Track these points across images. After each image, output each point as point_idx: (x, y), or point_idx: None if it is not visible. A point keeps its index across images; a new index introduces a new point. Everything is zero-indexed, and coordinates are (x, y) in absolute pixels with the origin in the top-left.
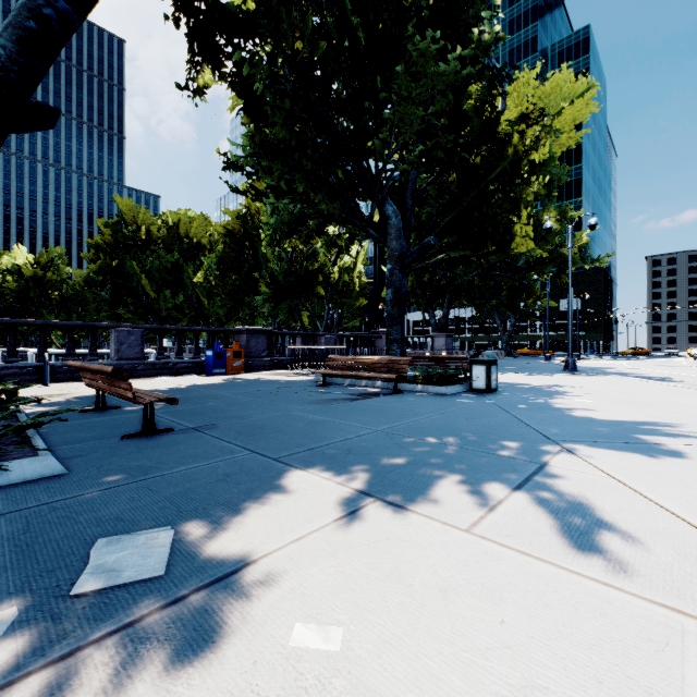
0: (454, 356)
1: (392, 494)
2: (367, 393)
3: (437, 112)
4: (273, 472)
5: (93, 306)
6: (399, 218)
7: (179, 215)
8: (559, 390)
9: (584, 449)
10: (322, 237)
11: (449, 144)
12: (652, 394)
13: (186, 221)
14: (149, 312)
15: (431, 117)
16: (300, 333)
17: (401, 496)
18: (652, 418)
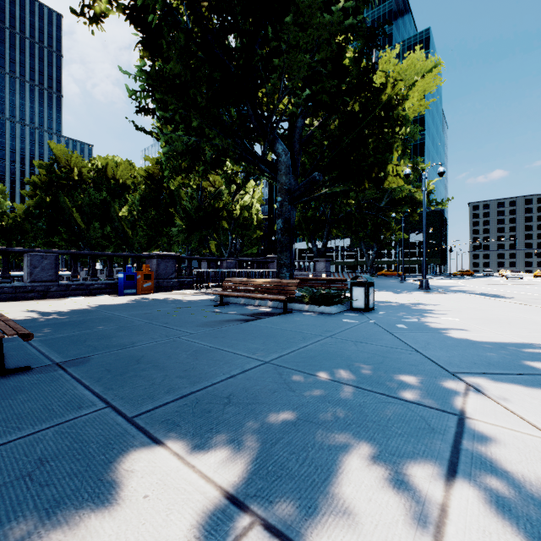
0: (335, 278)
1: (278, 504)
2: (259, 313)
3: (322, 59)
4: (115, 449)
5: (31, 235)
6: (288, 156)
7: (107, 159)
8: (425, 308)
9: (491, 386)
10: (222, 175)
11: (333, 88)
12: (504, 311)
13: (113, 165)
14: (80, 240)
15: (317, 63)
16: (204, 258)
17: (292, 506)
18: (525, 339)
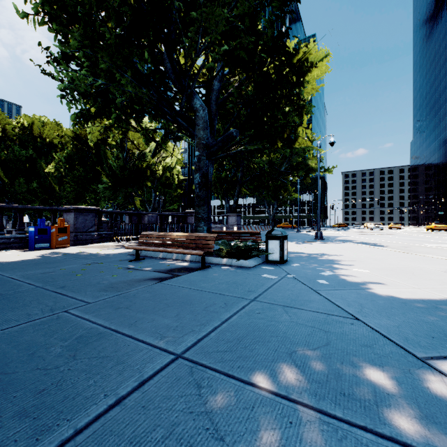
0: (250, 231)
1: None
2: (176, 269)
3: (240, 13)
4: None
5: None
6: (206, 112)
7: (32, 118)
8: (330, 258)
9: None
10: (142, 132)
11: (250, 44)
12: (397, 260)
13: (40, 124)
14: (4, 194)
15: (235, 17)
16: (126, 212)
17: None
18: (446, 294)
